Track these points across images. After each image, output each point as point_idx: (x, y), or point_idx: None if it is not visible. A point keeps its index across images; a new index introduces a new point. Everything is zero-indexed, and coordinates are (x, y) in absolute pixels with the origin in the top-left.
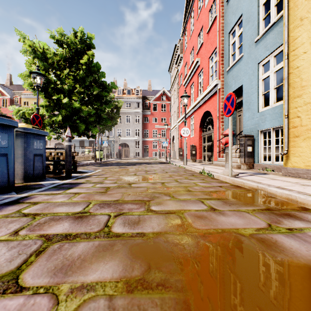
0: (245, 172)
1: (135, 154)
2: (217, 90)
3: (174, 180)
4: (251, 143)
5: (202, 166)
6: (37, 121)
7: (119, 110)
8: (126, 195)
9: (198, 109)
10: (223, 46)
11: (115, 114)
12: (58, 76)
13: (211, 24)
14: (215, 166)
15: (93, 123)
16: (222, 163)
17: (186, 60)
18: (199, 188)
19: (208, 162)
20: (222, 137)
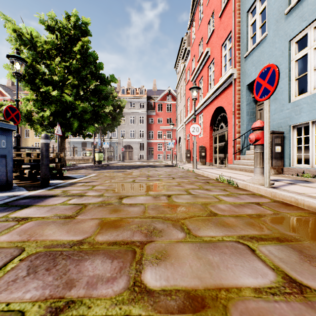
0: (276, 178)
1: (139, 156)
2: (232, 80)
3: (185, 191)
4: (280, 141)
5: (216, 170)
6: (13, 115)
7: (122, 109)
8: (104, 226)
9: (208, 105)
10: (240, 29)
11: (118, 114)
12: (48, 66)
13: (225, 5)
14: (231, 171)
15: (89, 120)
16: (240, 166)
17: (194, 53)
18: (227, 208)
19: (220, 165)
20: (238, 136)
